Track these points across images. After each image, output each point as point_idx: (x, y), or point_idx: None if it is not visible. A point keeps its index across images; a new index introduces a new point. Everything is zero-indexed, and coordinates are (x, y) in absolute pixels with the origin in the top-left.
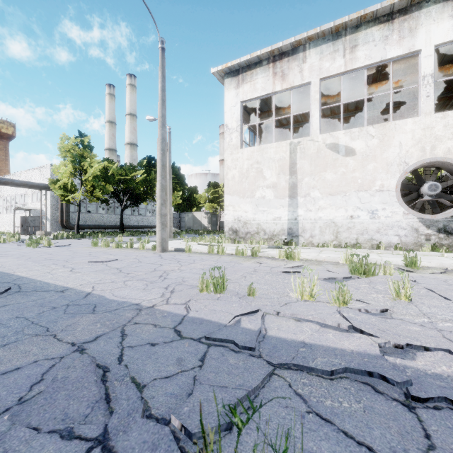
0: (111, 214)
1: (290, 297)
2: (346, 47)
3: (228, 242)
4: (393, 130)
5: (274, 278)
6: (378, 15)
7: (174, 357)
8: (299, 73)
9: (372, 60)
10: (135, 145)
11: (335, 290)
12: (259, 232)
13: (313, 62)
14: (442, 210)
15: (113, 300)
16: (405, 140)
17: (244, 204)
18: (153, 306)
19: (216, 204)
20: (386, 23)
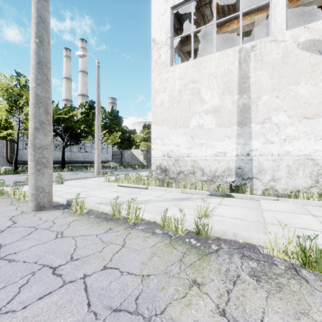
0: (59, 151)
1: None
2: None
3: (156, 183)
4: None
5: None
6: None
7: None
8: None
9: None
10: (86, 96)
11: None
12: (195, 172)
13: None
14: None
15: None
16: None
17: (175, 136)
18: None
19: (150, 143)
20: None
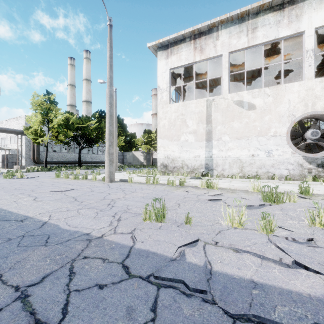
0: (71, 153)
1: (221, 224)
2: (249, 28)
3: (160, 174)
4: (284, 91)
5: (203, 206)
6: (272, 5)
7: (123, 305)
8: (214, 48)
9: (268, 38)
10: (90, 102)
11: (262, 220)
12: (183, 166)
13: (224, 40)
14: (311, 150)
15: (66, 230)
16: (293, 98)
17: (172, 146)
18: (102, 236)
19: (149, 146)
20: (279, 11)
